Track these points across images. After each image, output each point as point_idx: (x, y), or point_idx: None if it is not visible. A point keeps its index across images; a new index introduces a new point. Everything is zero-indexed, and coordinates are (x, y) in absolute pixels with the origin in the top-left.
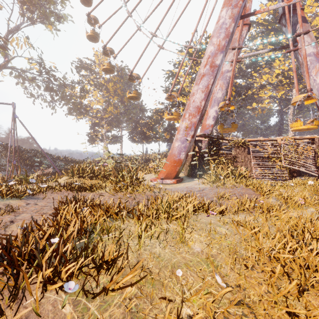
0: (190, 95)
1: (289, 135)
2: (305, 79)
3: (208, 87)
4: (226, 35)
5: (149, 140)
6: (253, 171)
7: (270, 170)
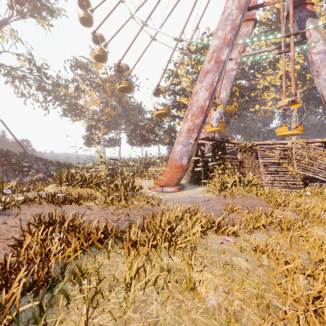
0: (193, 94)
1: (293, 138)
2: (314, 79)
3: (213, 85)
4: (232, 27)
5: (148, 143)
6: (262, 178)
7: (282, 177)
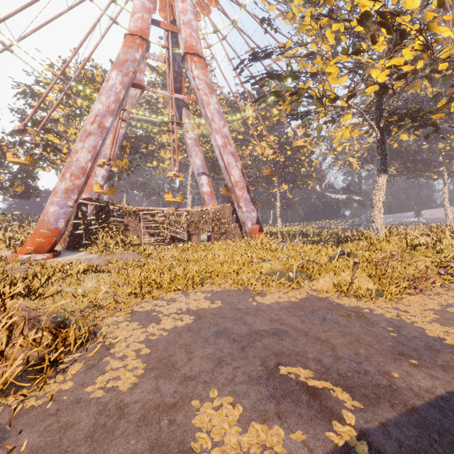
0: (73, 152)
1: (188, 202)
2: (189, 157)
3: (96, 148)
4: (116, 99)
5: None
6: (142, 238)
7: (156, 237)
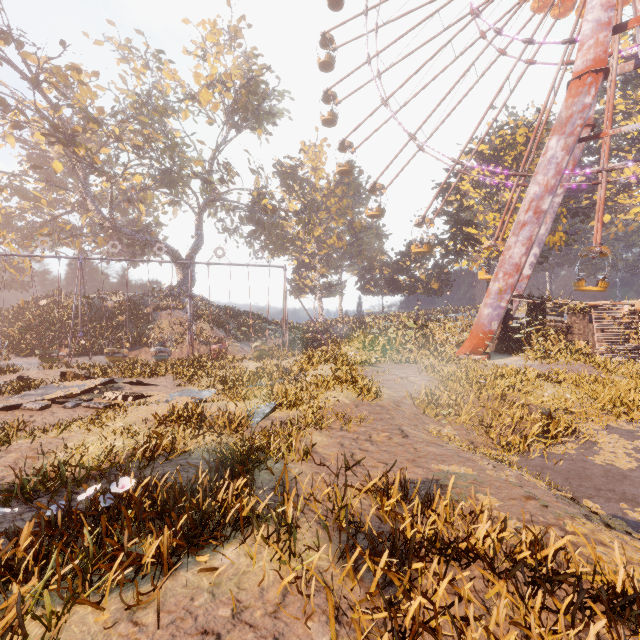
0: (505, 249)
1: None
2: None
3: (531, 239)
4: (556, 172)
5: (401, 292)
6: (596, 346)
7: (621, 346)
